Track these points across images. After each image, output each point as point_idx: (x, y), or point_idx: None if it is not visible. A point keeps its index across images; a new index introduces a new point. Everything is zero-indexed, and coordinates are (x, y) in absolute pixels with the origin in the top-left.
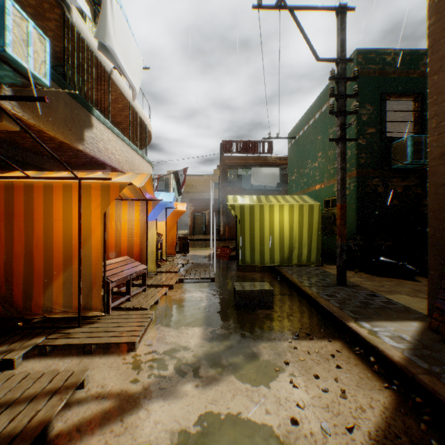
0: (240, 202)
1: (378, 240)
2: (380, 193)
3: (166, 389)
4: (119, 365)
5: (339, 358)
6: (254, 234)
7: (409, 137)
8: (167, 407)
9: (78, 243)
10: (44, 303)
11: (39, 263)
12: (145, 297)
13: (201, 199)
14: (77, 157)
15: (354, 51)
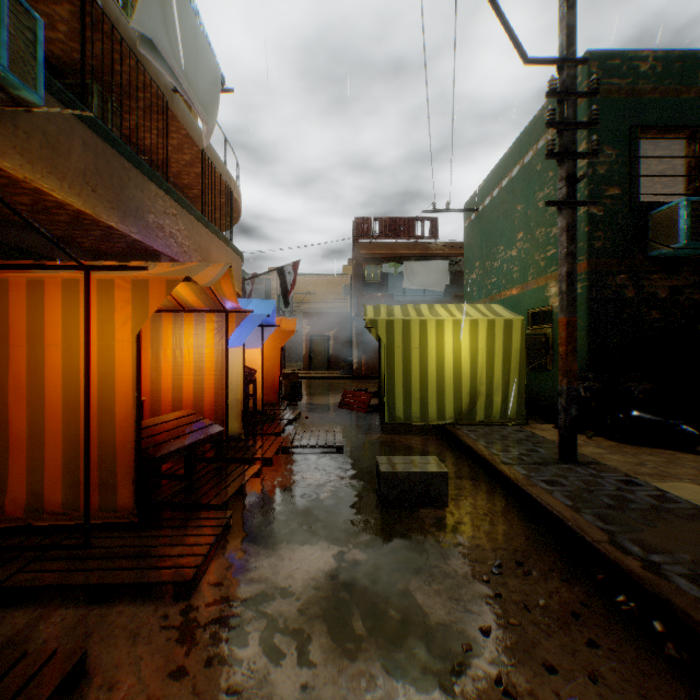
0: (386, 316)
1: (627, 382)
2: (629, 300)
3: (240, 694)
4: (152, 631)
5: (589, 620)
6: (410, 370)
7: (683, 201)
8: None
9: (85, 388)
10: (29, 499)
11: (19, 426)
12: (220, 482)
13: (323, 313)
14: (110, 240)
15: (584, 56)
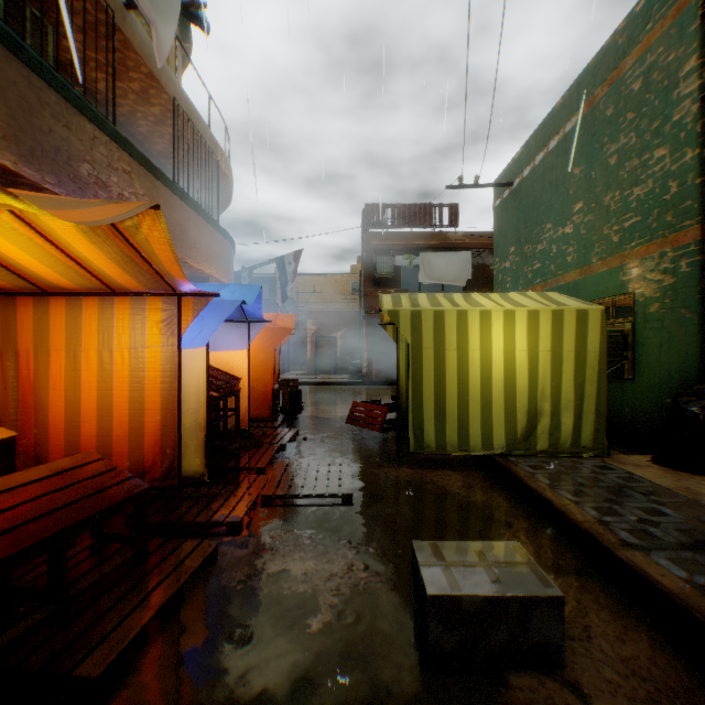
0: (410, 306)
1: None
2: None
3: None
4: None
5: None
6: (444, 380)
7: None
8: None
9: None
10: None
11: None
12: (128, 592)
13: (330, 312)
14: None
15: None
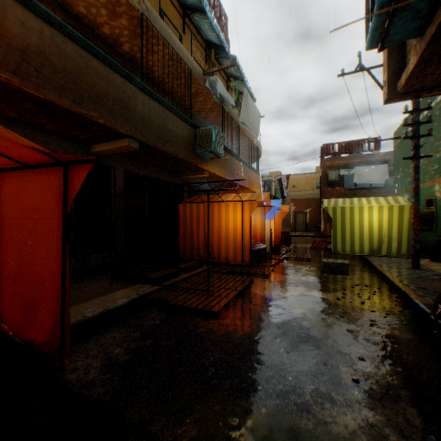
0: (332, 205)
1: None
2: None
3: (284, 287)
4: (263, 281)
5: (377, 293)
6: (344, 230)
7: None
8: (285, 290)
9: (242, 229)
10: (225, 257)
11: (223, 239)
12: (267, 262)
13: (302, 199)
14: (223, 182)
15: None
